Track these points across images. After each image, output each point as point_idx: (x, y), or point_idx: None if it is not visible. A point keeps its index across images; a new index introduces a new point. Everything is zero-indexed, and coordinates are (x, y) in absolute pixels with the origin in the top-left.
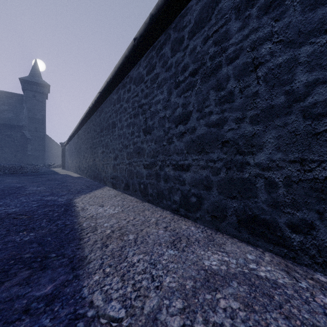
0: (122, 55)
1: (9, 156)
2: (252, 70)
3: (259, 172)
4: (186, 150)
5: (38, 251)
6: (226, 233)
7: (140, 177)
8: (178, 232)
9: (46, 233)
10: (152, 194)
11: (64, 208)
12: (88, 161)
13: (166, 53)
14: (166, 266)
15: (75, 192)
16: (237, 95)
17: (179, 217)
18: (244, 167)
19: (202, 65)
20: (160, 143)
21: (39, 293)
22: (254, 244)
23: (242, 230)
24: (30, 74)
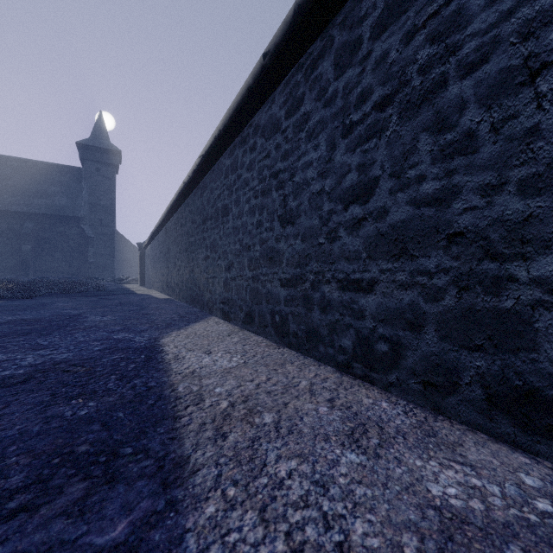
0: (242, 87)
1: (61, 265)
2: (523, 82)
3: (542, 298)
4: (366, 253)
5: (101, 440)
6: (458, 419)
7: (274, 302)
8: (356, 412)
9: (116, 403)
10: (297, 334)
11: (144, 354)
12: (181, 272)
13: (325, 74)
14: (350, 493)
15: (163, 326)
16: (485, 137)
17: (353, 380)
18: (504, 287)
19: (401, 85)
20: (312, 241)
21: (101, 538)
22: (528, 450)
23: (499, 416)
24: (92, 136)
